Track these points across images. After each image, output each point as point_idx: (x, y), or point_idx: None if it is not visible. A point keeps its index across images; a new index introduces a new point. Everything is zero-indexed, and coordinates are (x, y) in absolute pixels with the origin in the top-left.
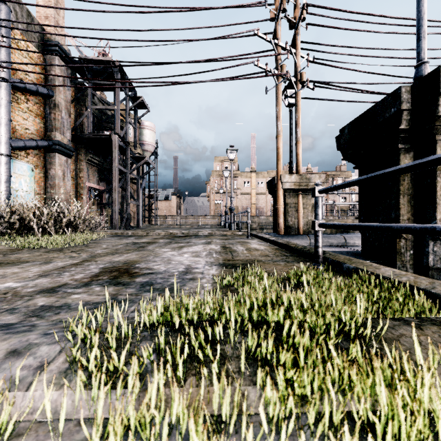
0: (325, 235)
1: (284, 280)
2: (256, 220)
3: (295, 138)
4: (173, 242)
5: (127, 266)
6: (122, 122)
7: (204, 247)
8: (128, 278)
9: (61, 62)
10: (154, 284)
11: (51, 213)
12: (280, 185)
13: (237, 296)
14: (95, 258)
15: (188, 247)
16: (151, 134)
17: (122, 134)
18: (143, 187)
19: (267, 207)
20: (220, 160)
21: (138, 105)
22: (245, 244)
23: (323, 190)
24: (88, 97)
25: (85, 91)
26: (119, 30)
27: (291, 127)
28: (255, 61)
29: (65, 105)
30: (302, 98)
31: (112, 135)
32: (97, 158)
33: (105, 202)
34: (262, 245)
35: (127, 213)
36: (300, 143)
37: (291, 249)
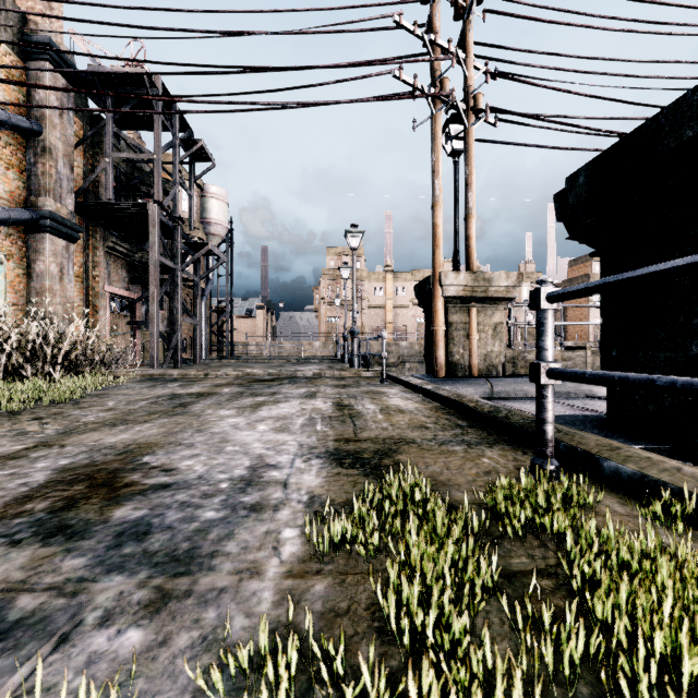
0: (518, 378)
1: (477, 507)
2: (394, 350)
3: (465, 208)
4: (246, 393)
5: (121, 461)
6: (169, 185)
7: (301, 404)
8: (98, 508)
9: (56, 74)
10: (153, 531)
11: (23, 340)
12: (439, 290)
13: (366, 590)
14: (67, 438)
15: (271, 404)
16: (222, 207)
17: (167, 202)
18: (208, 294)
19: (410, 328)
20: (336, 252)
21: (195, 154)
22: (379, 399)
23: (562, 294)
24: (106, 138)
25: (103, 130)
26: (151, 9)
27: (457, 191)
28: (396, 70)
29: (65, 149)
30: (475, 140)
31: (148, 204)
32: (125, 245)
33: (139, 320)
34: (409, 400)
35: (175, 338)
36: (474, 218)
37: (468, 410)
